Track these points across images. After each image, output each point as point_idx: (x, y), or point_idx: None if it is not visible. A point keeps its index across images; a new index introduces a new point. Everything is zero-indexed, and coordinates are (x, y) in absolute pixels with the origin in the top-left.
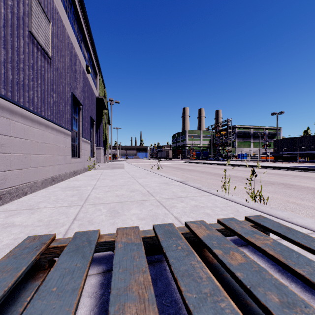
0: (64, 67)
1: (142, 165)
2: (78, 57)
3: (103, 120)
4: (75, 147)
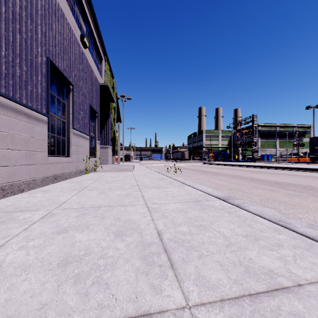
0: (26, 9)
1: (156, 167)
2: (64, 16)
3: (111, 115)
4: (61, 141)
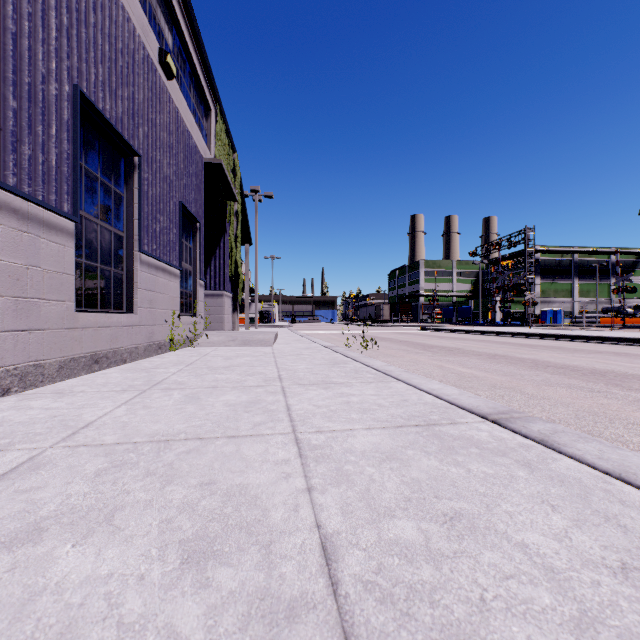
0: None
1: (324, 336)
2: (119, 0)
3: (229, 228)
4: (112, 279)
